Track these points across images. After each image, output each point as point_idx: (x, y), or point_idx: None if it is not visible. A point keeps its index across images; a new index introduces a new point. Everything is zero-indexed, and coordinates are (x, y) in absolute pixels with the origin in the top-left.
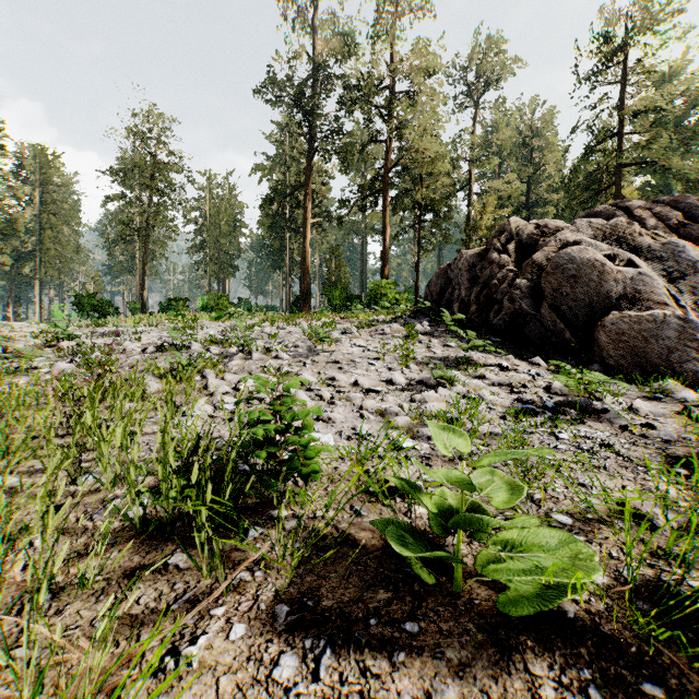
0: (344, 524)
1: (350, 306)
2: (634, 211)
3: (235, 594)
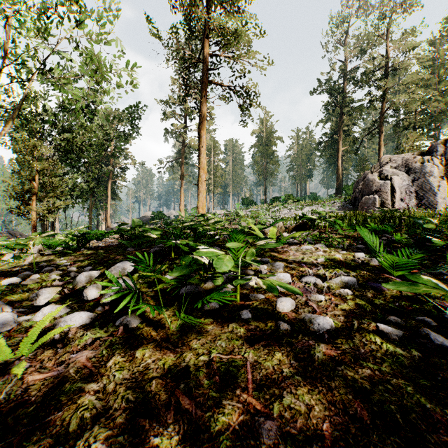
0: None
1: None
2: (446, 143)
3: None
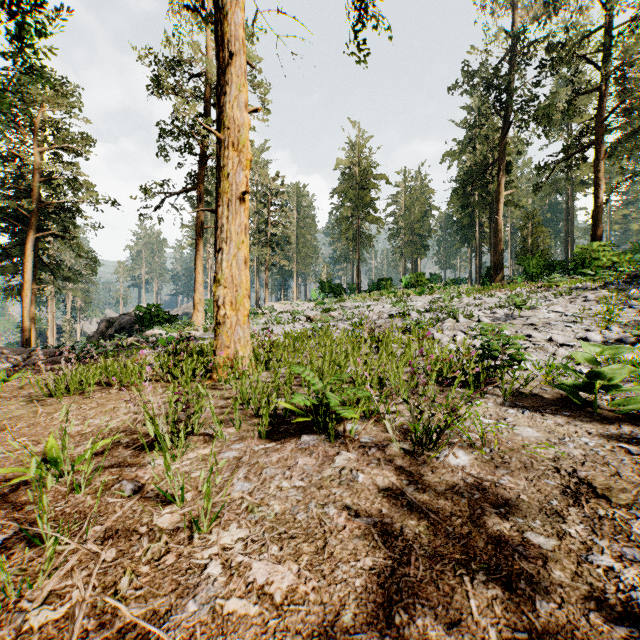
0: (535, 391)
1: (549, 273)
2: None
3: (486, 399)
